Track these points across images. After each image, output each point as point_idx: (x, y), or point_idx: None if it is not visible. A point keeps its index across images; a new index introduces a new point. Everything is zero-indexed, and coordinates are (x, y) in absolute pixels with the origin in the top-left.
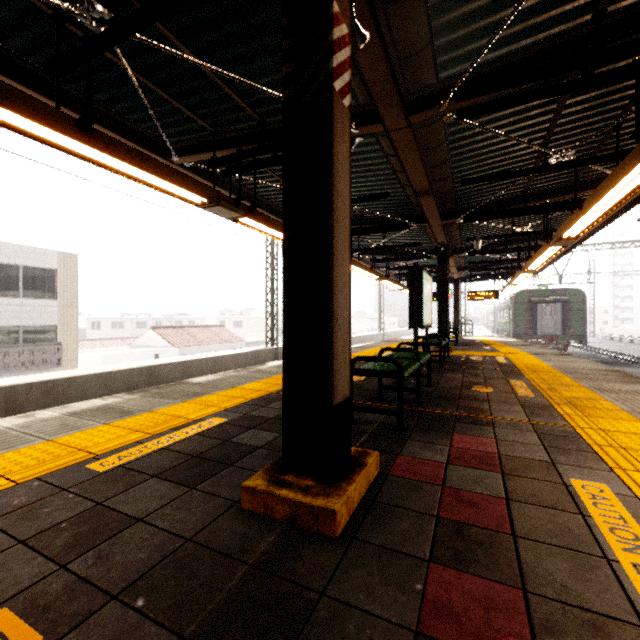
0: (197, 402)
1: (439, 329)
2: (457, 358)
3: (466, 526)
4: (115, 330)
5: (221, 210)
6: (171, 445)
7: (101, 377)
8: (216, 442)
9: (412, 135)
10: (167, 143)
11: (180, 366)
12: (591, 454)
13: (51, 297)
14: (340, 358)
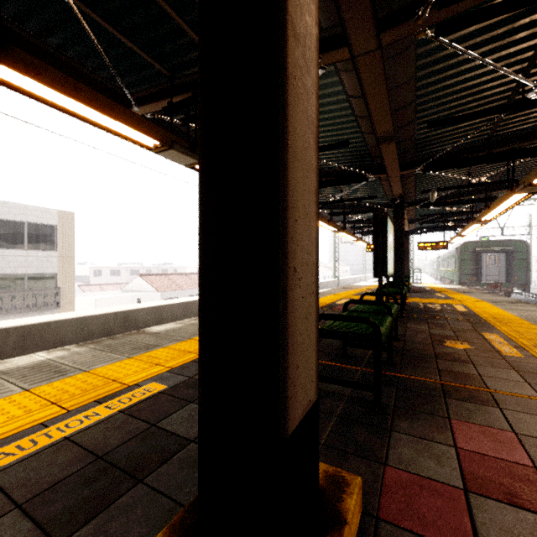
0: (144, 358)
1: (394, 277)
2: (415, 306)
3: None
4: (113, 277)
5: (176, 155)
6: (80, 431)
7: (77, 321)
8: (139, 427)
9: (381, 61)
10: (124, 89)
11: (153, 311)
12: None
13: (52, 249)
14: (301, 339)
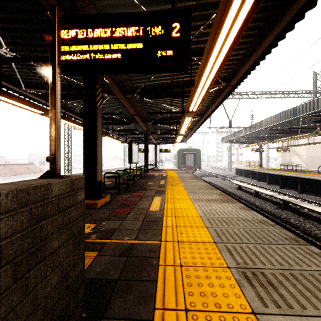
0: None
1: (145, 164)
2: (150, 175)
3: (127, 204)
4: None
5: None
6: None
7: None
8: None
9: (126, 100)
10: (21, 84)
11: None
12: (164, 193)
13: None
14: (99, 170)
